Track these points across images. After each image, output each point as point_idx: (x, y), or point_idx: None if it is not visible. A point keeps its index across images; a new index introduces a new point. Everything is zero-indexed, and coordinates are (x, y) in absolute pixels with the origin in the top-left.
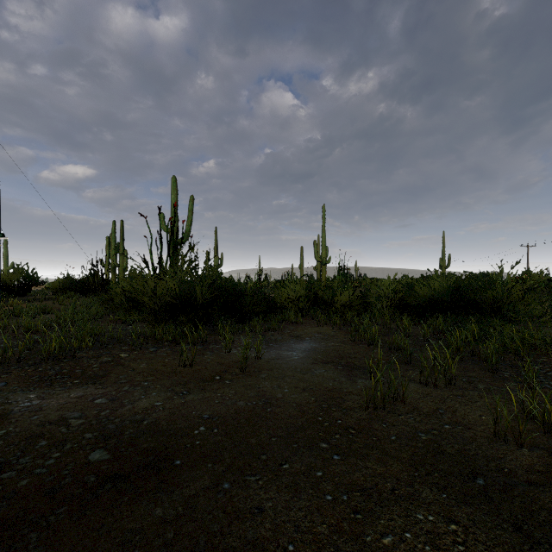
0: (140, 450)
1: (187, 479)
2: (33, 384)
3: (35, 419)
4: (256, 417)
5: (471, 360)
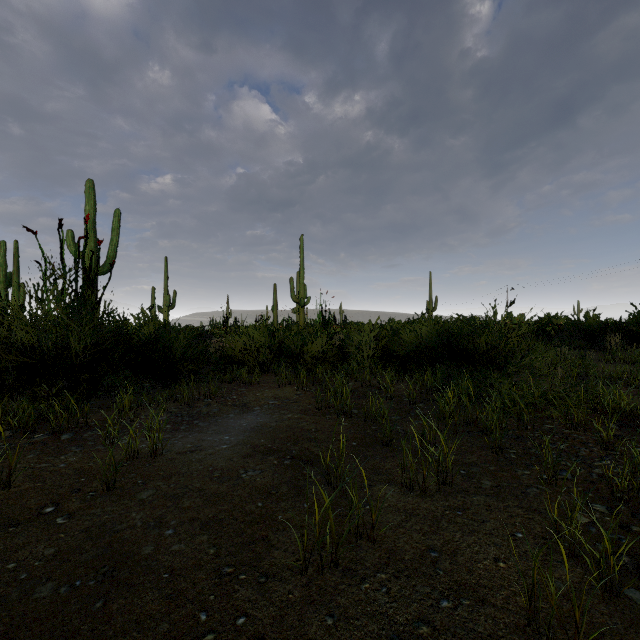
0: None
1: None
2: None
3: None
4: (50, 639)
5: (467, 433)
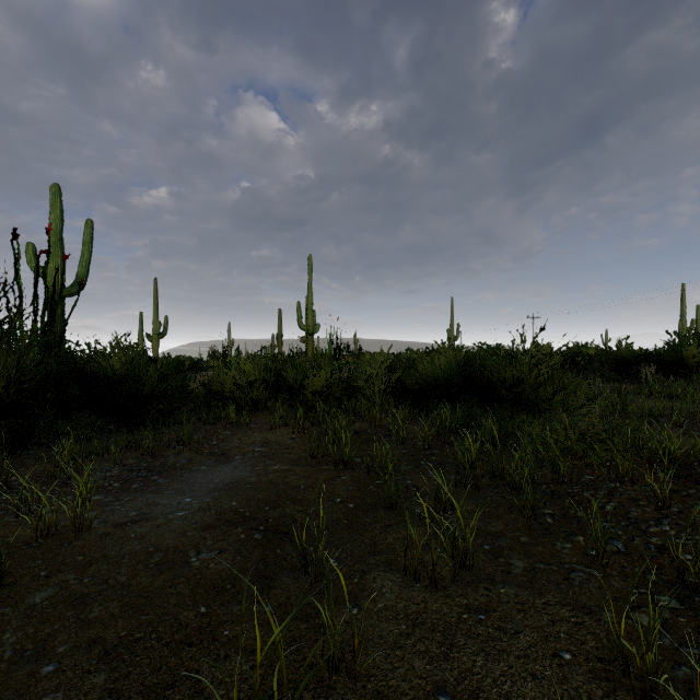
0: None
1: None
2: None
3: None
4: None
5: (492, 488)
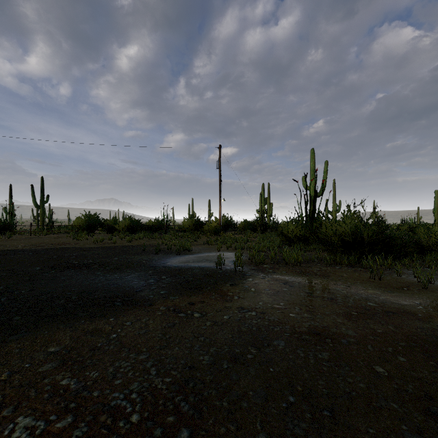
0: (391, 307)
1: (432, 321)
2: (298, 274)
3: (321, 287)
4: None
5: None
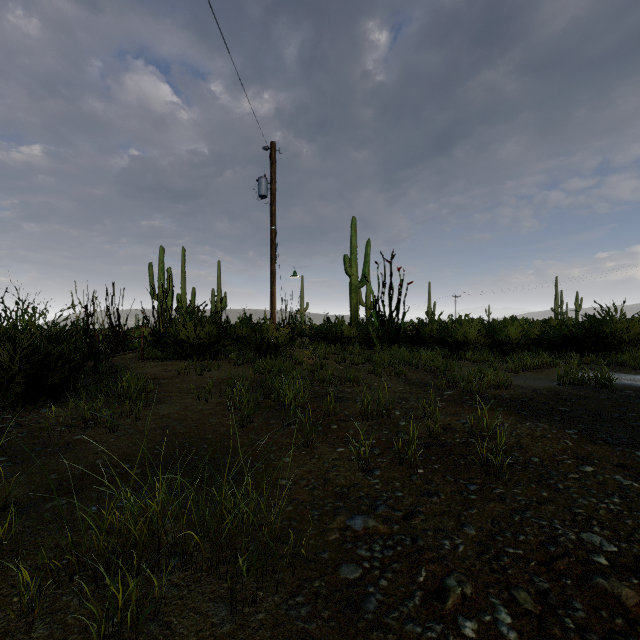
0: None
1: None
2: None
3: None
4: None
5: None
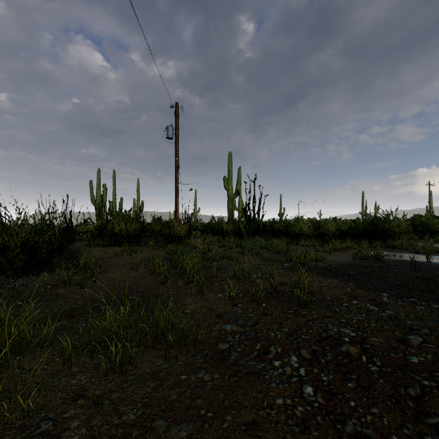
0: None
1: None
2: None
3: None
4: None
5: None
